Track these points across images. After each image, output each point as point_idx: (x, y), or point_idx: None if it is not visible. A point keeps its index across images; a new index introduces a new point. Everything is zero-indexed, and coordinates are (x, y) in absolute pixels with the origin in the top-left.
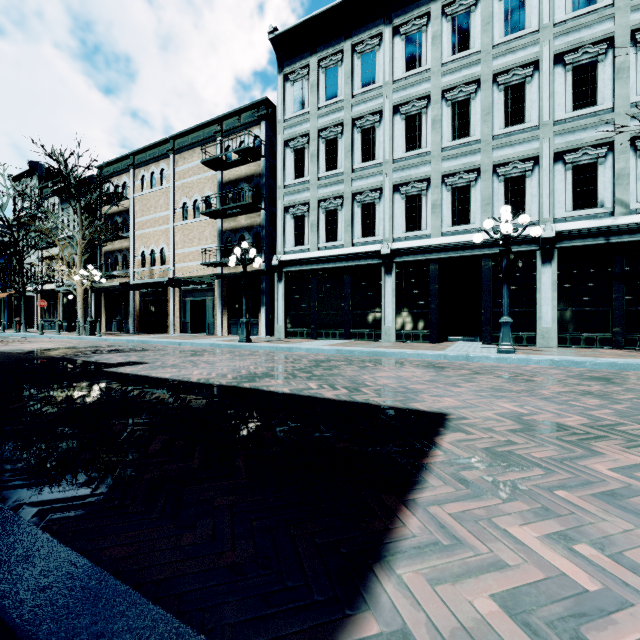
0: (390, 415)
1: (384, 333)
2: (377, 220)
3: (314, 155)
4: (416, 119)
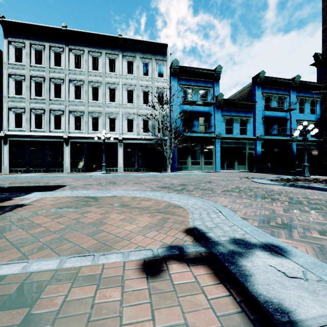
0: (55, 186)
1: (65, 169)
2: (62, 123)
3: (28, 87)
4: (79, 88)
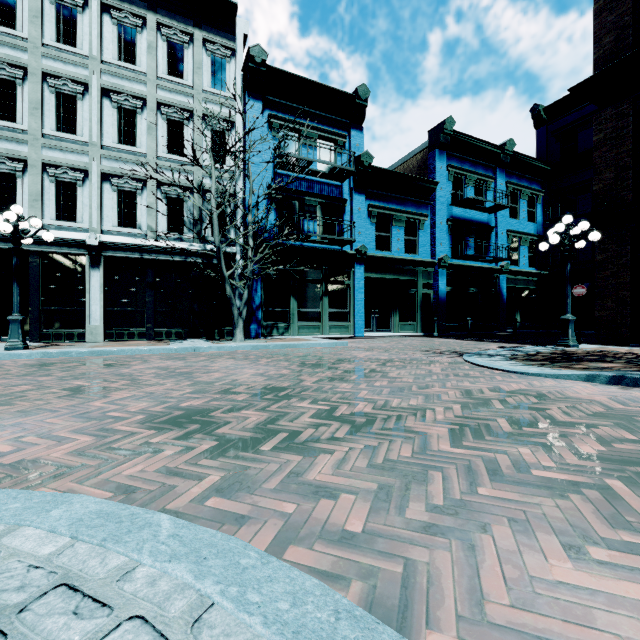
0: None
1: None
2: None
3: None
4: None
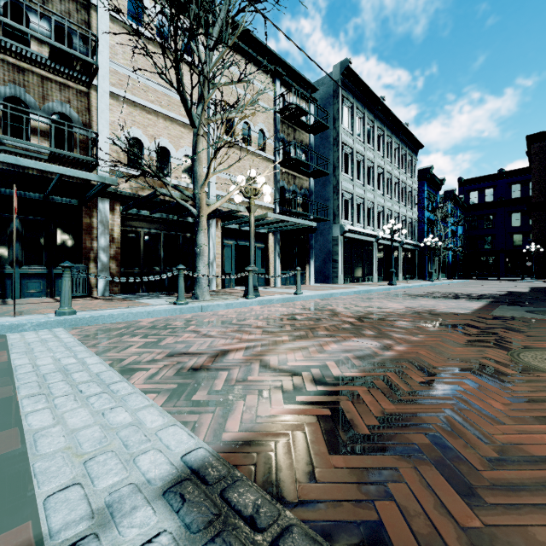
0: (538, 287)
1: (374, 278)
2: (371, 218)
3: (355, 165)
4: (379, 176)
